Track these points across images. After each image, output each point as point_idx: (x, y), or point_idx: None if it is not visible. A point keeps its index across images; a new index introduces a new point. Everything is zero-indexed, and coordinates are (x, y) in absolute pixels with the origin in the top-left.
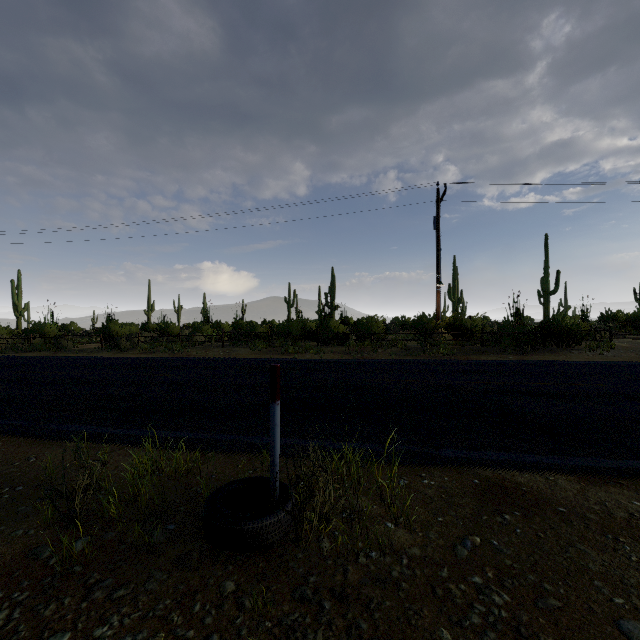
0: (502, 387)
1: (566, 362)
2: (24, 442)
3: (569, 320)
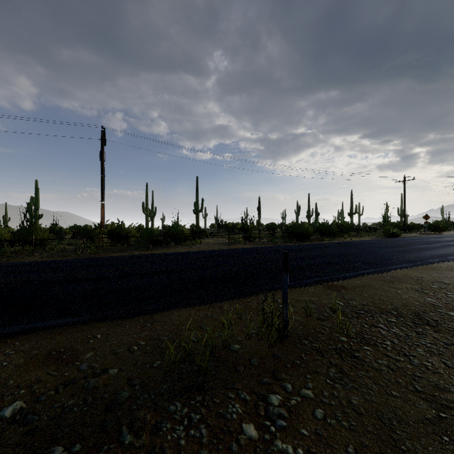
0: (74, 277)
1: (162, 254)
2: None
3: (180, 228)
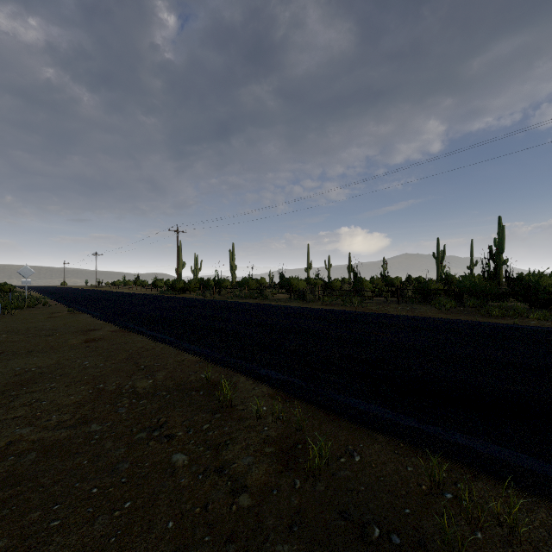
0: None
1: None
2: (319, 414)
3: None
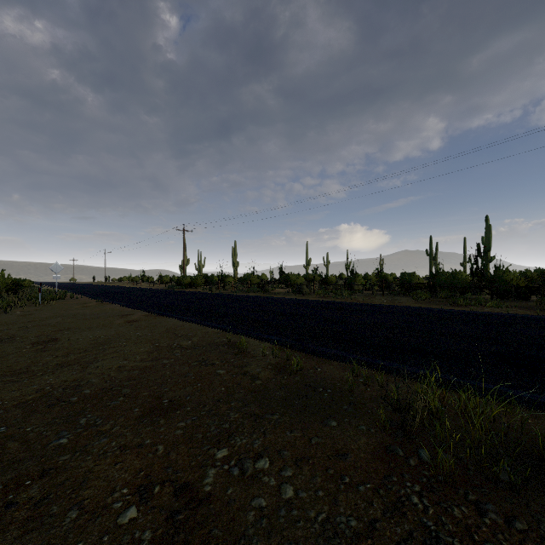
0: None
1: None
2: (301, 355)
3: None
